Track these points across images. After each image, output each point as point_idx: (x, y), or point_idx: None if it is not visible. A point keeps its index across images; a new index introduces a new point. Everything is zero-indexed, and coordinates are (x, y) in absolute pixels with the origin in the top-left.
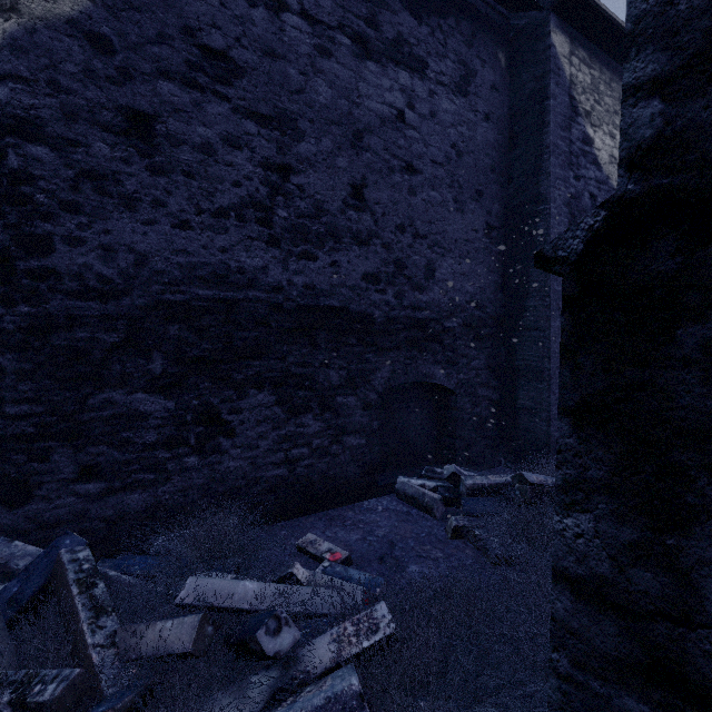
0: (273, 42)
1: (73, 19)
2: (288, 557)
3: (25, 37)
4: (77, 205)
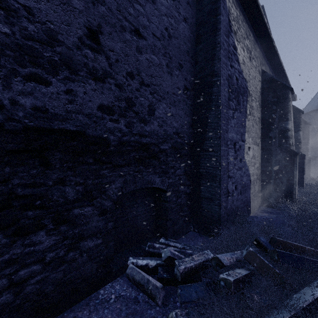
0: None
1: None
2: None
3: None
4: None
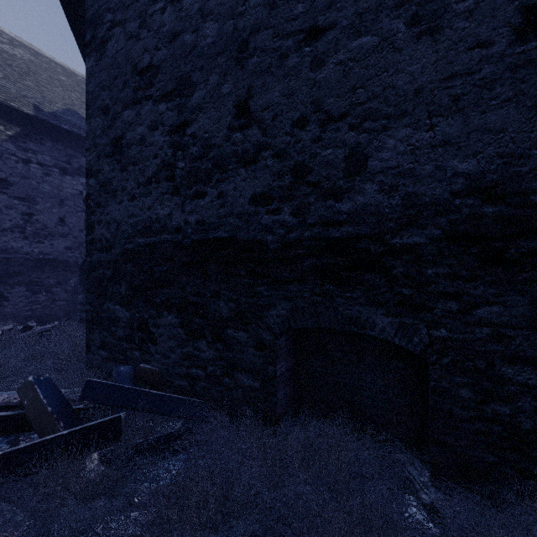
0: (26, 174)
1: None
2: None
3: None
4: None
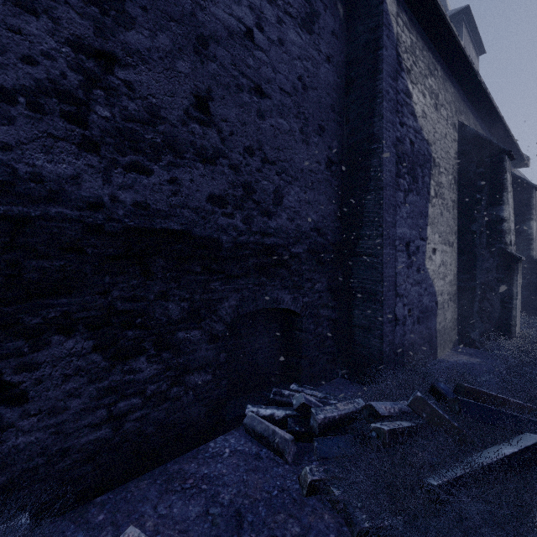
0: None
1: None
2: None
3: None
4: None
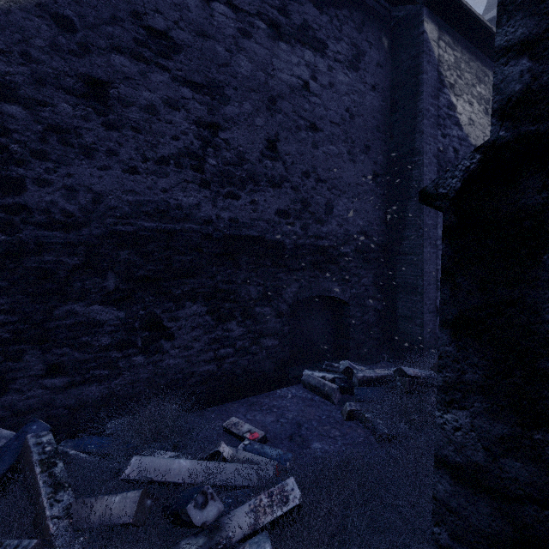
0: (204, 25)
1: (42, 3)
2: (216, 437)
3: (1, 16)
4: (45, 153)
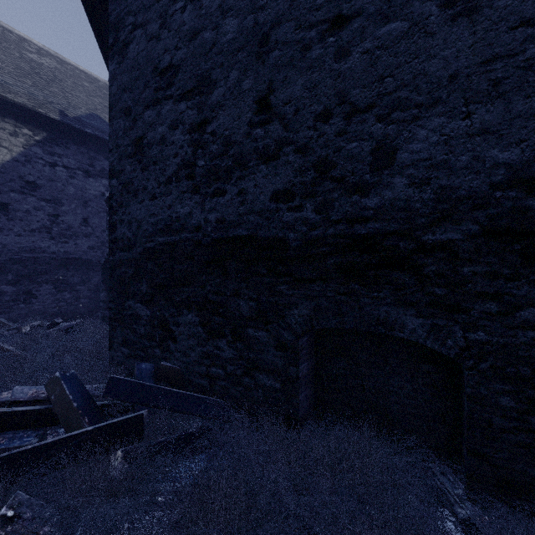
0: (52, 177)
1: None
2: None
3: None
4: None
